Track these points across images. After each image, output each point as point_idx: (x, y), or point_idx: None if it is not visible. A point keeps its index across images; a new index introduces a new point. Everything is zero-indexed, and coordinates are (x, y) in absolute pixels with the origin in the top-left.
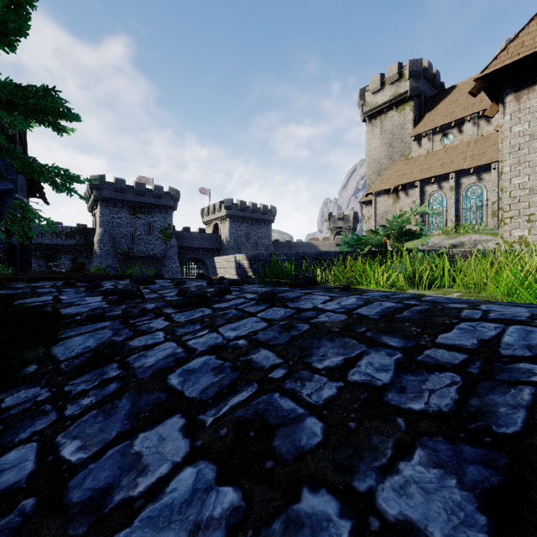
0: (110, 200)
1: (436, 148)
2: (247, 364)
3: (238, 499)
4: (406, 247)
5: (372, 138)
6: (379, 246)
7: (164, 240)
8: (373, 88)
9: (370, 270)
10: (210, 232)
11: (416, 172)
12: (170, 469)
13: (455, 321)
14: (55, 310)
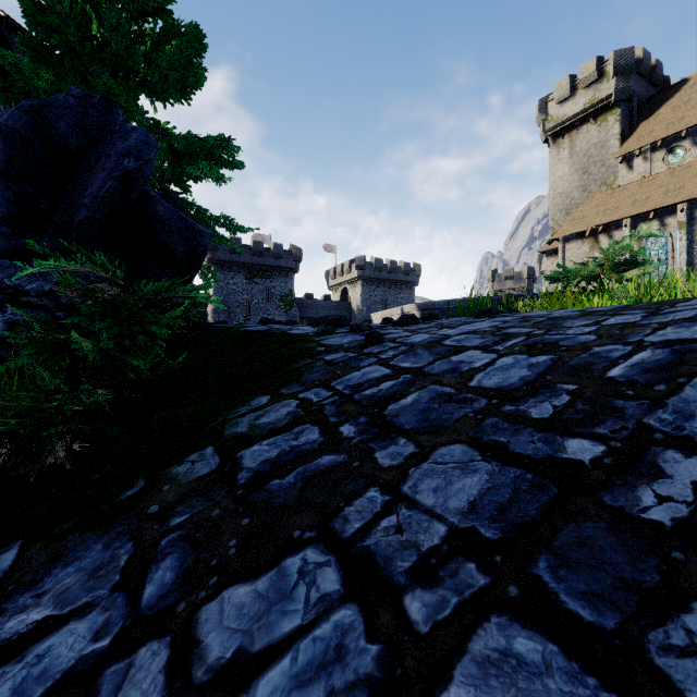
0: (225, 263)
1: (657, 171)
2: (506, 334)
3: (551, 357)
4: (625, 278)
5: (558, 163)
6: (591, 278)
7: (284, 309)
8: (560, 96)
9: (584, 298)
10: (336, 300)
11: (625, 206)
12: (491, 360)
13: (692, 299)
14: (284, 332)
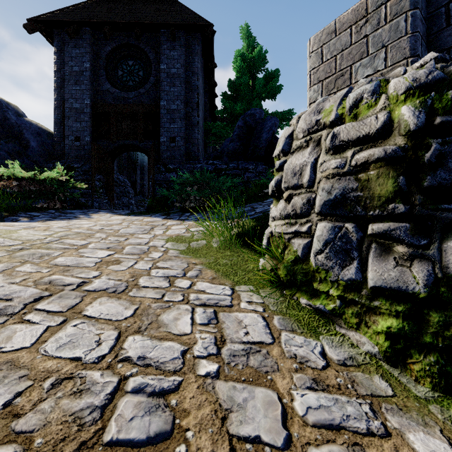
0: None
1: None
2: None
3: None
4: None
5: None
6: None
7: None
8: None
9: None
10: None
11: None
12: None
13: None
14: None
